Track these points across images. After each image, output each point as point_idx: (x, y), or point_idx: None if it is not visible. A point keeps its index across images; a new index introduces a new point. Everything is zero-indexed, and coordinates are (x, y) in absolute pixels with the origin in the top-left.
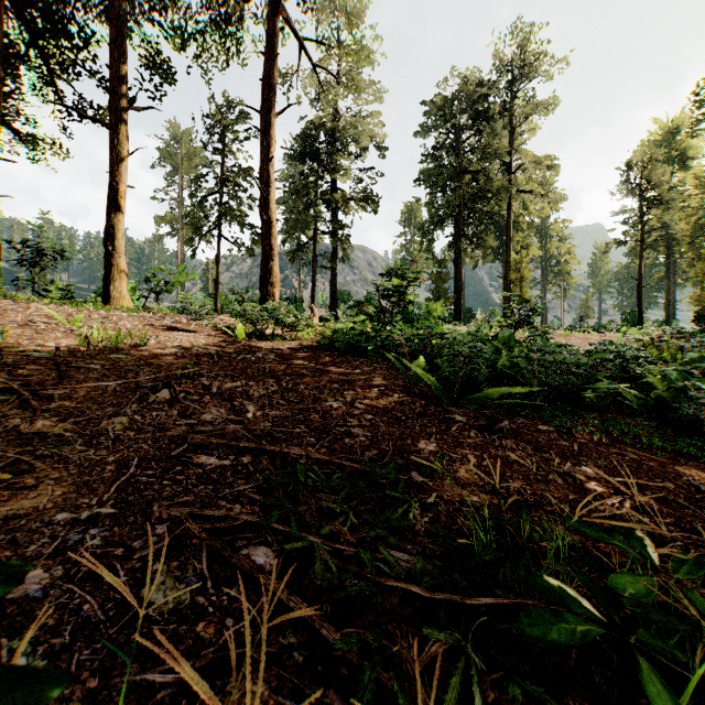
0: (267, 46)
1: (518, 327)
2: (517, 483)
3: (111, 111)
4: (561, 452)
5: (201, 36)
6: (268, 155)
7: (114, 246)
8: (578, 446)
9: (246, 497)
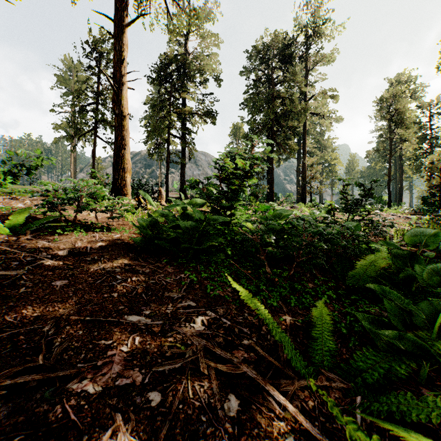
0: None
1: (352, 211)
2: None
3: None
4: None
5: None
6: (120, 58)
7: None
8: None
9: None
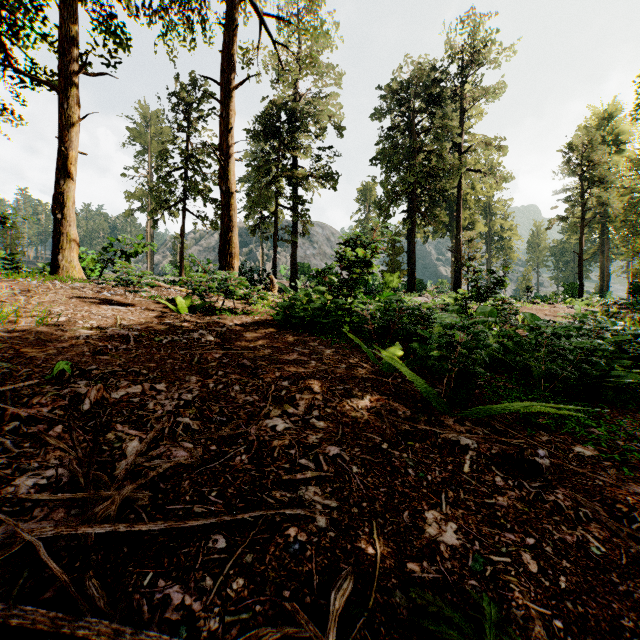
0: (226, 18)
1: (483, 299)
2: None
3: (61, 74)
4: None
5: (161, 10)
6: (227, 126)
7: (63, 214)
8: None
9: None
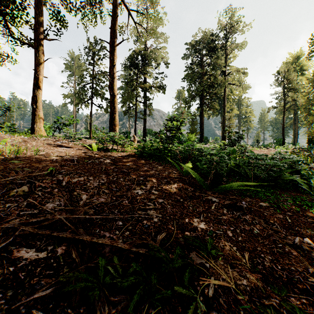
0: (112, 12)
1: (233, 145)
2: (267, 257)
3: (35, 40)
4: (281, 223)
5: (81, 8)
6: (113, 64)
7: (36, 105)
8: (289, 218)
9: (39, 307)
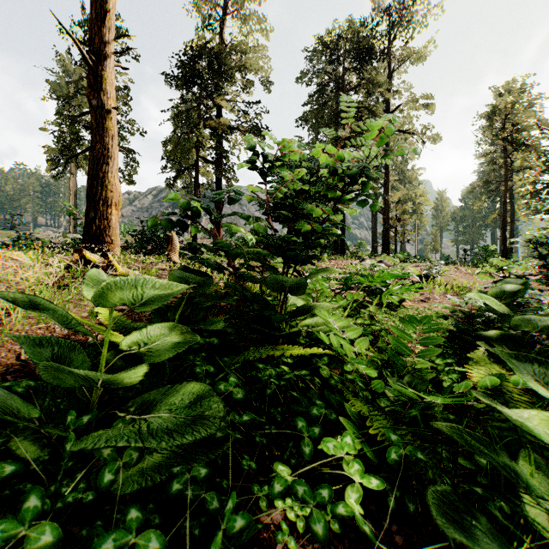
0: None
1: None
2: None
3: None
4: None
5: None
6: (101, 13)
7: None
8: None
9: None
